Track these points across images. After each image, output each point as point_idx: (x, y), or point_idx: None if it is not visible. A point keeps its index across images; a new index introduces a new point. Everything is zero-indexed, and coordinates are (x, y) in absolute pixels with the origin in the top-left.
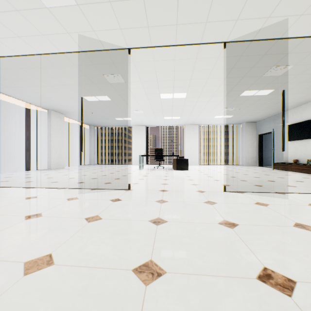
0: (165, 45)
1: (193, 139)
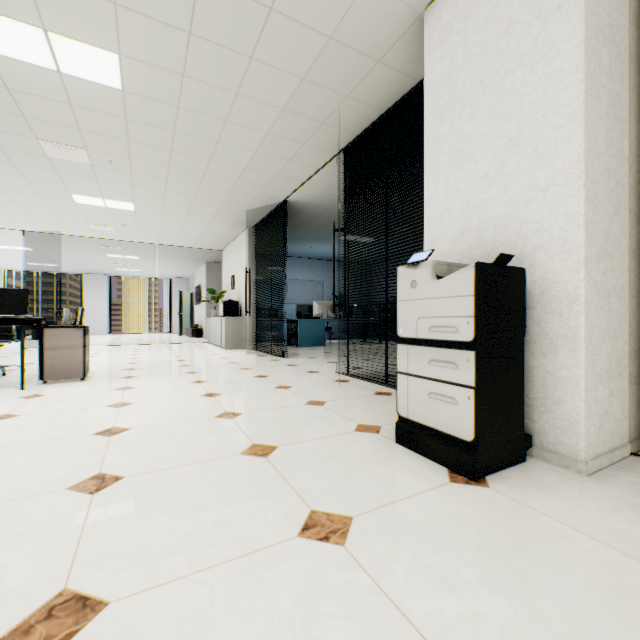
0: None
1: (98, 296)
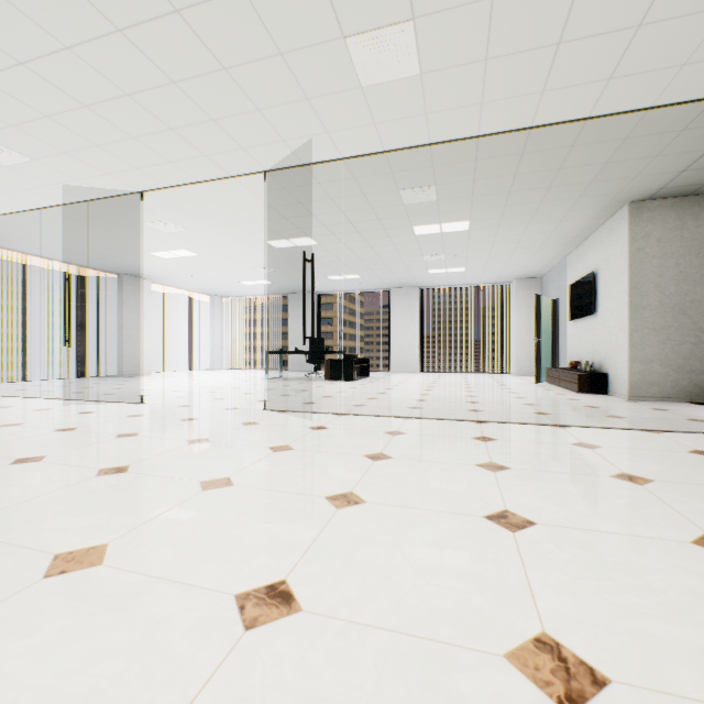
0: (186, 183)
1: (407, 318)
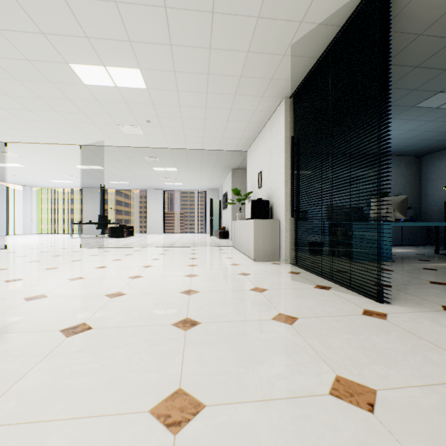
0: (35, 143)
1: (156, 205)
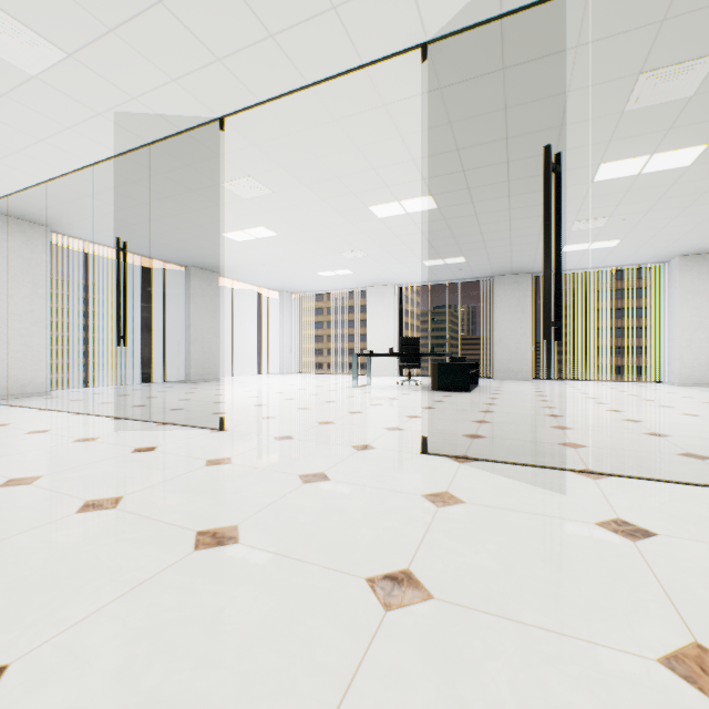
0: (287, 91)
1: (516, 313)
